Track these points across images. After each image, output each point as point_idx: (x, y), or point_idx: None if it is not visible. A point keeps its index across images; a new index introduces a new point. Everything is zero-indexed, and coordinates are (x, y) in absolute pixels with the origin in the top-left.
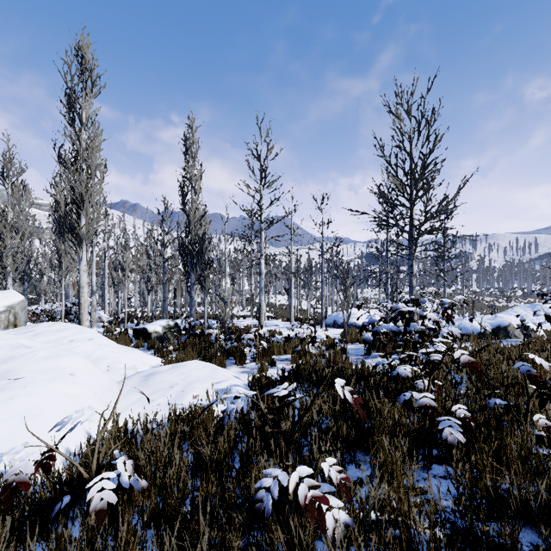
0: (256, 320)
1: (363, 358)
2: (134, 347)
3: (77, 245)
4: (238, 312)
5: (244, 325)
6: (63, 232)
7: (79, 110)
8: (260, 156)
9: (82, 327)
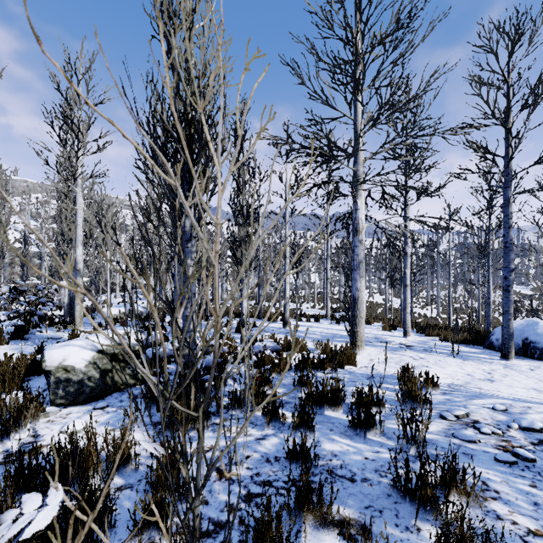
0: (336, 325)
1: None
2: None
3: None
4: (308, 310)
5: (318, 335)
6: None
7: None
8: None
9: None
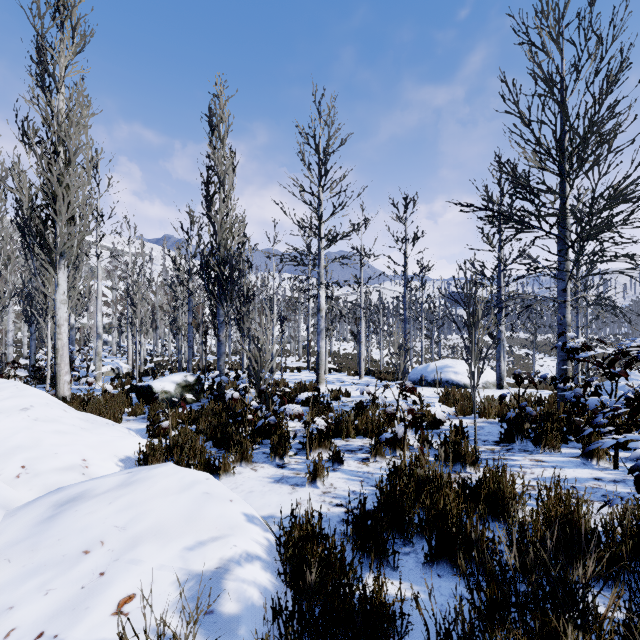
0: (313, 374)
1: (503, 451)
2: (130, 414)
3: (51, 264)
4: (293, 363)
5: (298, 380)
6: (33, 245)
7: (53, 67)
8: (318, 146)
9: (24, 387)
